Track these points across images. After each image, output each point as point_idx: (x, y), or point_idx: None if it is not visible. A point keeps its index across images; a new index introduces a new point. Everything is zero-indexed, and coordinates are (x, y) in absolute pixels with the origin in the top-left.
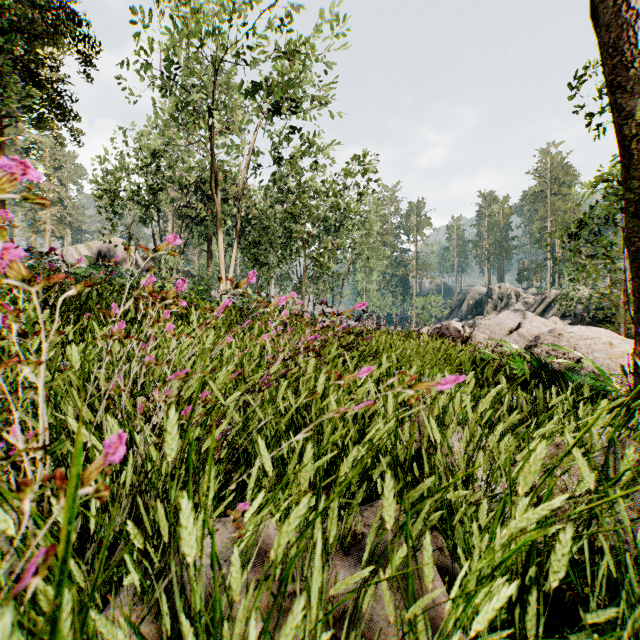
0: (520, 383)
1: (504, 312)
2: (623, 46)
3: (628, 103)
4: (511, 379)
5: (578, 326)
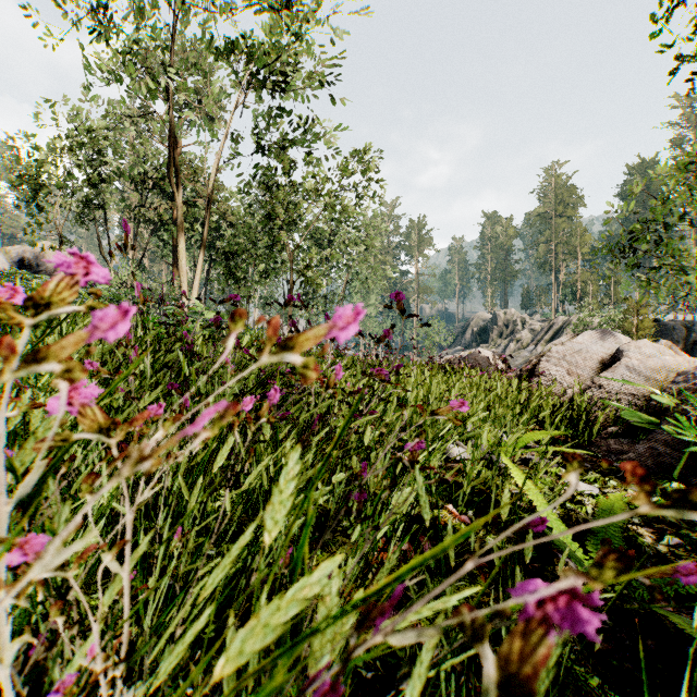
0: (685, 465)
1: (584, 333)
2: None
3: None
4: (658, 454)
5: None
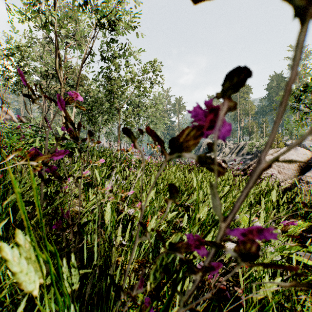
0: None
1: (284, 148)
2: None
3: None
4: None
5: None
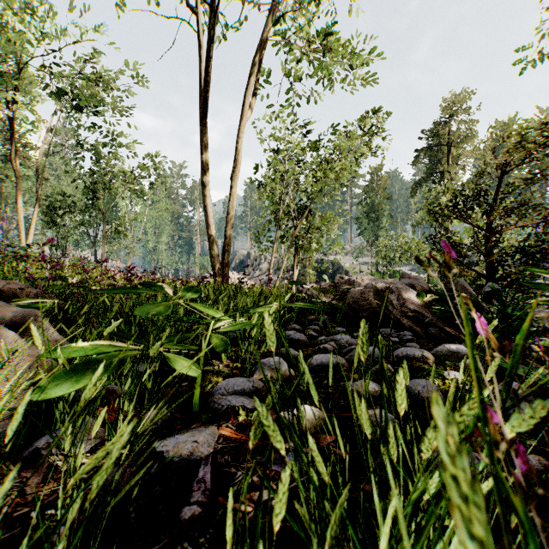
0: None
1: None
2: (208, 220)
3: (209, 231)
4: None
5: (232, 275)
